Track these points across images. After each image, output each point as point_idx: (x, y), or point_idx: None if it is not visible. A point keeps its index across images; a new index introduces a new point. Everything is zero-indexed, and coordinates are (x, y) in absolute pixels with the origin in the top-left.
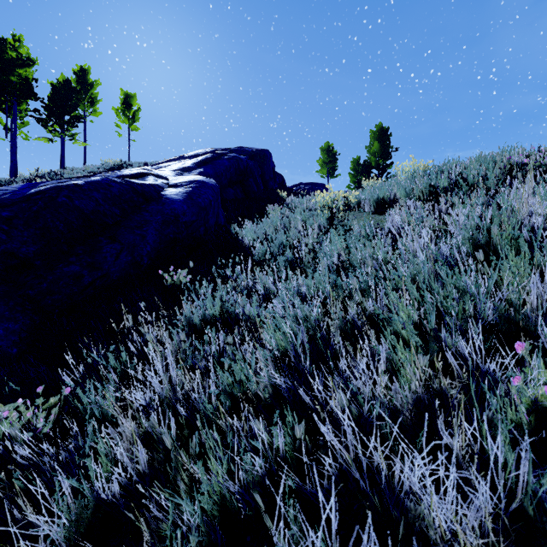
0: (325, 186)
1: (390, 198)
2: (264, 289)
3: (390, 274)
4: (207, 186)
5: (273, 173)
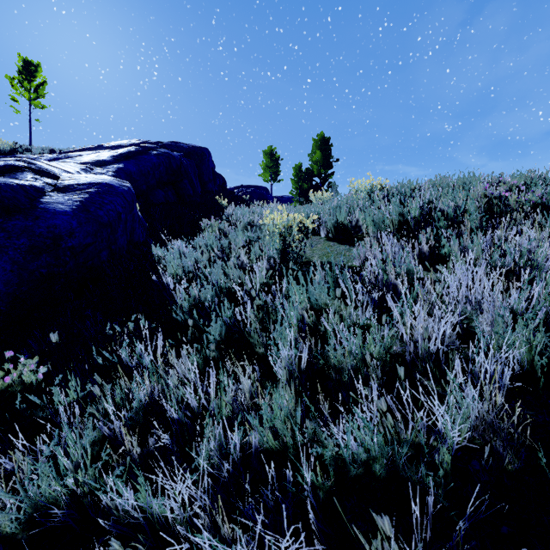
0: (267, 190)
1: (351, 224)
2: (185, 379)
3: (392, 382)
4: (115, 192)
5: (213, 174)
